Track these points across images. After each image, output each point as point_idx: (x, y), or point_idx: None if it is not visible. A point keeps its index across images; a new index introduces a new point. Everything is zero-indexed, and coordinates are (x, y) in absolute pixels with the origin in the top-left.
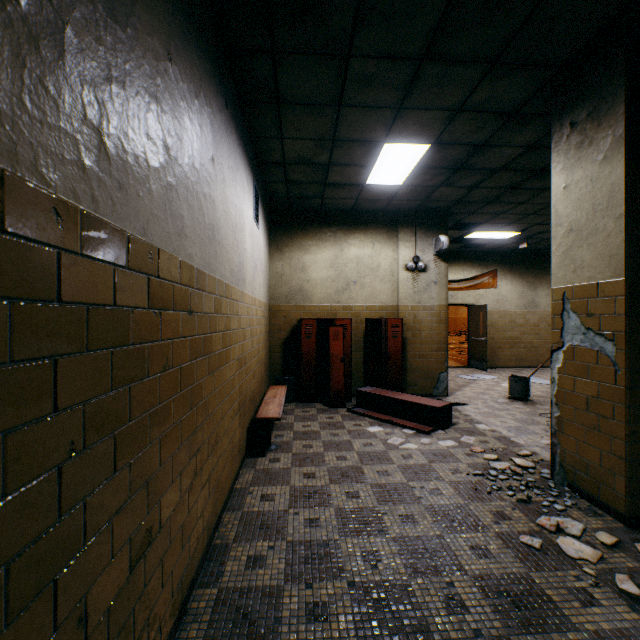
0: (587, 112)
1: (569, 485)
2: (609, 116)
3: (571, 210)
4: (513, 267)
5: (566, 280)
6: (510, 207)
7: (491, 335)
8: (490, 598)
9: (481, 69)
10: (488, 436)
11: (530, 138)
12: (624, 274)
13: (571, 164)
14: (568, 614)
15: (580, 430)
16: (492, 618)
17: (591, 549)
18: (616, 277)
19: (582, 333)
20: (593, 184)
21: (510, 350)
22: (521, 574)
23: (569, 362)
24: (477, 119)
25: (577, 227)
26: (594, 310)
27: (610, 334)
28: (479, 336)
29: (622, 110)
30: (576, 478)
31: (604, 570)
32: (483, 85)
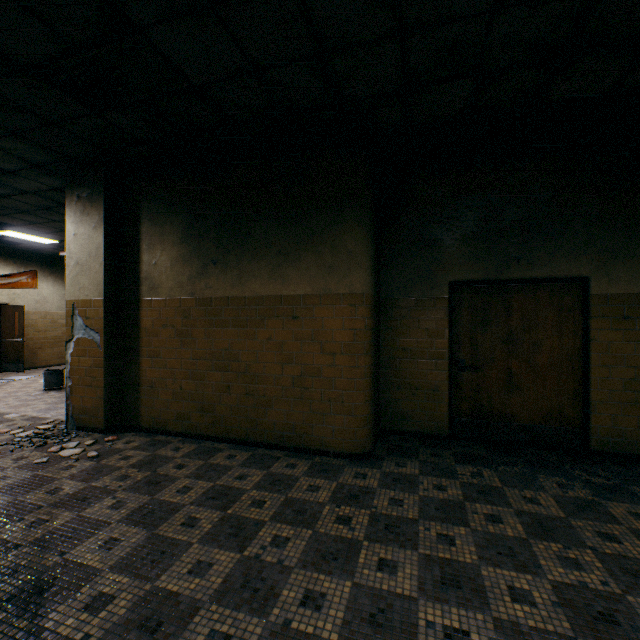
0: (87, 194)
1: (78, 427)
2: (98, 204)
3: (79, 251)
4: (56, 270)
5: (76, 295)
6: (47, 221)
7: (31, 336)
8: (6, 493)
9: (5, 131)
10: (18, 420)
11: (56, 184)
12: (104, 296)
13: (79, 221)
14: (58, 476)
15: (84, 389)
16: (6, 498)
17: (80, 449)
18: (101, 297)
19: (85, 329)
20: (90, 240)
21: (53, 349)
22: (32, 475)
23: (78, 348)
24: (4, 155)
25: (82, 263)
26: (91, 315)
27: (98, 329)
28: (16, 337)
29: (103, 205)
30: (82, 420)
31: (85, 454)
32: (8, 140)
